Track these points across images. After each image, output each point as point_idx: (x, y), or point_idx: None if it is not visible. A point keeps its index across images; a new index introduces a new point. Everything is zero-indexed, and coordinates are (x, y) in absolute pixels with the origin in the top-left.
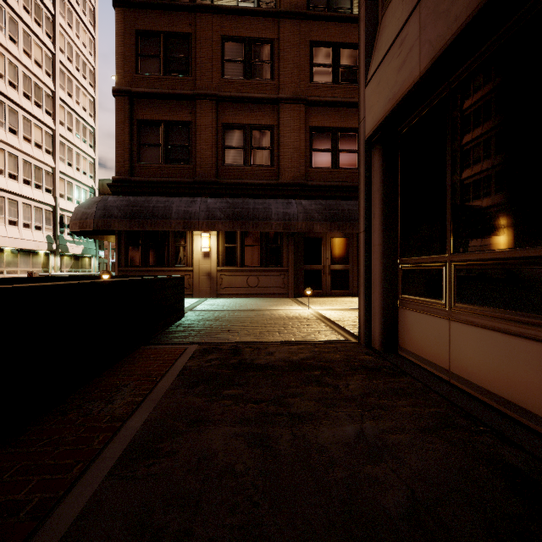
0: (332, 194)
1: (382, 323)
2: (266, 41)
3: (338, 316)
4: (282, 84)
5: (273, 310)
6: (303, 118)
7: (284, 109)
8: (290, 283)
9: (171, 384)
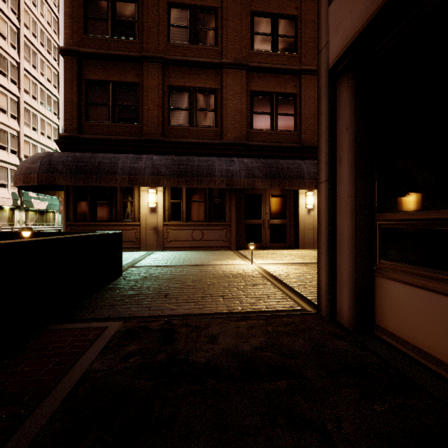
0: (271, 154)
1: (354, 295)
2: (210, 9)
3: (283, 272)
4: (225, 50)
5: (216, 265)
6: (245, 82)
7: (226, 74)
8: (233, 236)
9: (40, 430)
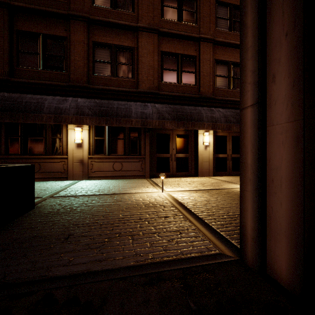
0: (177, 102)
1: (301, 251)
2: None
3: (190, 200)
4: (140, 16)
5: (131, 194)
6: (156, 44)
7: (142, 36)
8: (147, 167)
9: None
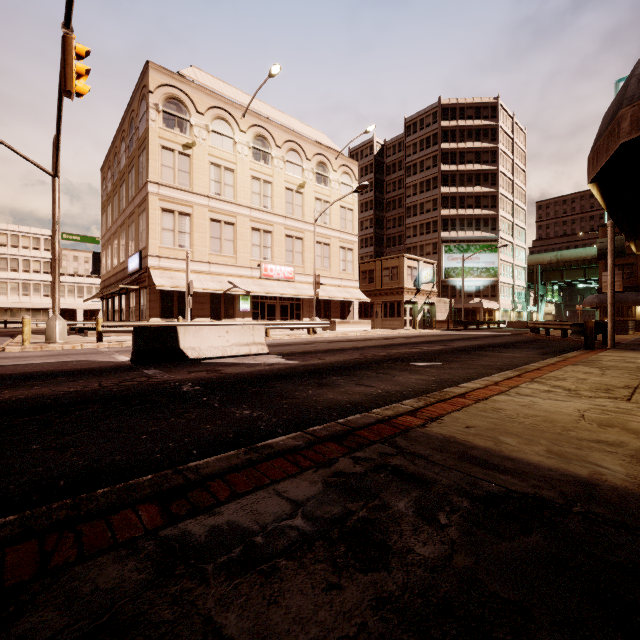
0: None
1: None
2: None
3: None
4: None
5: None
6: None
7: None
8: None
9: None
